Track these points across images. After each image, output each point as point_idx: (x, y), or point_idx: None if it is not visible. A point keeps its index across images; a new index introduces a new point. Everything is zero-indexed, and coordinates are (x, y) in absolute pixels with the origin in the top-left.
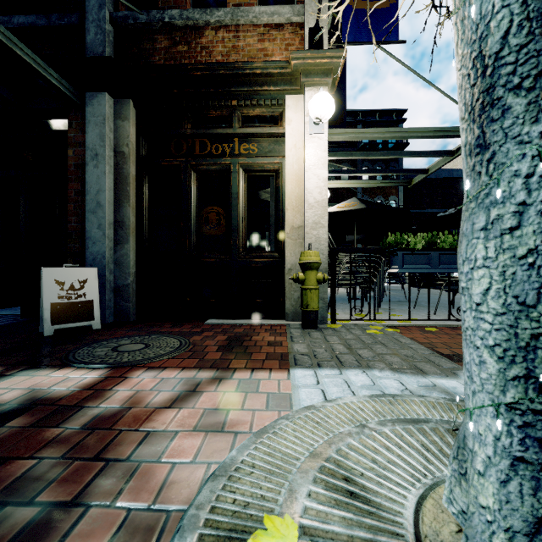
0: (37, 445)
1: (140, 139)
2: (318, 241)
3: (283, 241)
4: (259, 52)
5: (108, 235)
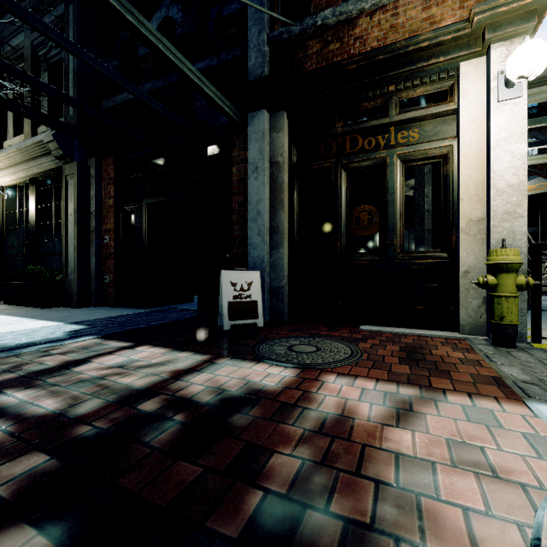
0: (285, 441)
1: (291, 147)
2: (511, 236)
3: (454, 238)
4: (423, 22)
5: (266, 241)
